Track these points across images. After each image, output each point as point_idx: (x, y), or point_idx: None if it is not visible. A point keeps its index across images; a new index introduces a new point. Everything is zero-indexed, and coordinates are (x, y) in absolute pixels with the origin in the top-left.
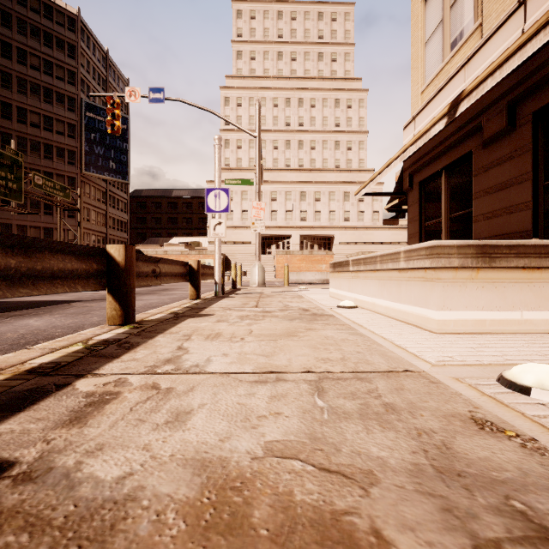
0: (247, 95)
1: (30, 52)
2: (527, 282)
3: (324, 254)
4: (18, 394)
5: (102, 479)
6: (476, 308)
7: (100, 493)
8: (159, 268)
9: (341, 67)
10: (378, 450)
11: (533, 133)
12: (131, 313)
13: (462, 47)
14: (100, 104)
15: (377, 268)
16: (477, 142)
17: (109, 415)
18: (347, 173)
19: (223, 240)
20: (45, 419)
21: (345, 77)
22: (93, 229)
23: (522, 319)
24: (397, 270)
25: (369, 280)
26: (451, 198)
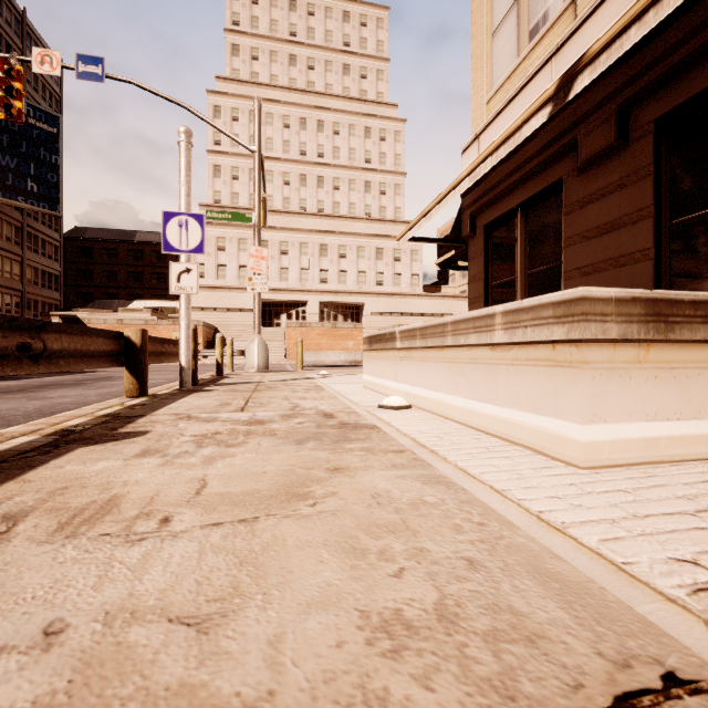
0: (247, 107)
1: None
2: None
3: (352, 327)
4: None
5: None
6: (645, 416)
7: None
8: (41, 342)
9: (373, 87)
10: None
11: (656, 150)
12: None
13: (547, 35)
14: None
15: (448, 344)
16: (570, 167)
17: None
18: (381, 224)
19: (212, 306)
20: None
21: (377, 100)
22: None
23: None
24: (488, 346)
25: (431, 364)
26: (530, 247)
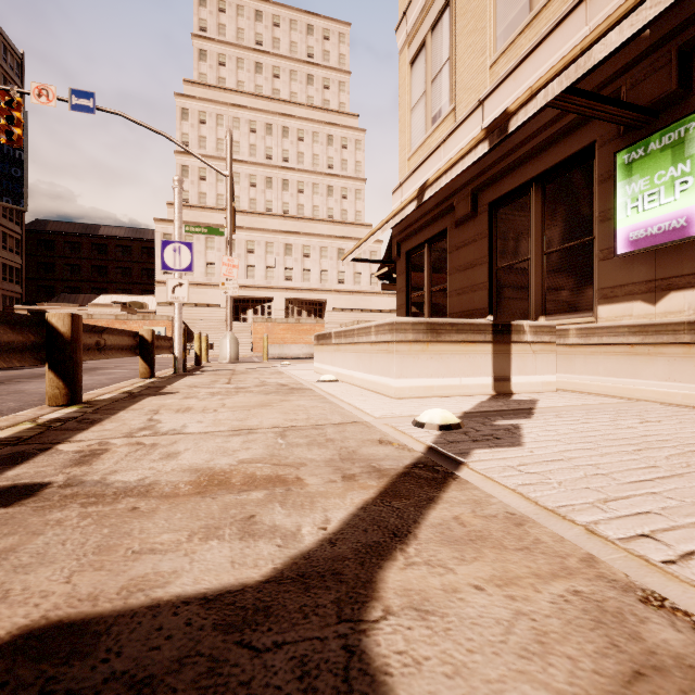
0: (214, 111)
1: None
2: (464, 354)
3: (314, 322)
4: (2, 456)
5: (127, 481)
6: (426, 376)
7: (130, 485)
8: (103, 340)
9: (335, 97)
10: (312, 456)
11: (489, 221)
12: (78, 392)
13: (441, 125)
14: None
15: (355, 342)
16: (451, 221)
17: (109, 459)
18: (342, 226)
19: None
20: (50, 466)
21: (339, 110)
22: None
23: (461, 384)
24: (370, 343)
25: (348, 353)
26: (432, 272)
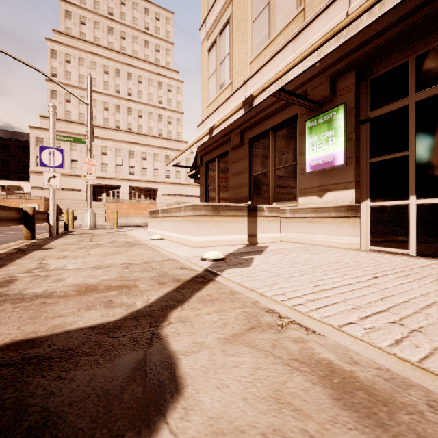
0: (77, 55)
1: None
2: (233, 222)
3: (149, 203)
4: None
5: (36, 292)
6: (212, 235)
7: (38, 294)
8: None
9: (164, 58)
10: (143, 276)
11: (249, 149)
12: None
13: (225, 91)
14: None
15: (173, 215)
16: (230, 147)
17: (19, 284)
18: (168, 141)
19: None
20: None
21: (166, 67)
22: None
23: (231, 239)
24: (181, 216)
25: (169, 222)
26: (220, 175)
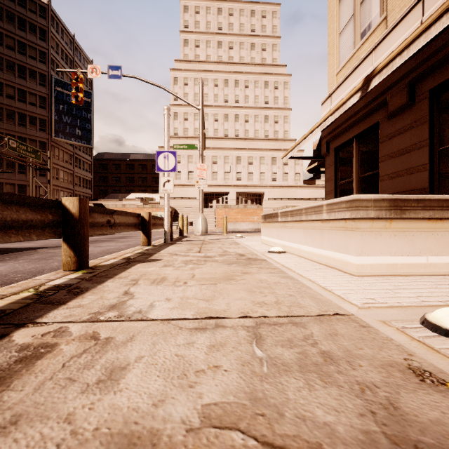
0: (192, 76)
1: (6, 34)
2: (431, 231)
3: (256, 208)
4: None
5: None
6: (389, 253)
7: None
8: (113, 219)
9: (270, 55)
10: (324, 413)
11: (430, 107)
12: (85, 259)
13: (370, 36)
14: (68, 80)
15: (303, 219)
16: (383, 115)
17: (38, 374)
18: (275, 142)
19: (172, 196)
20: None
21: (272, 64)
22: (61, 186)
23: (428, 263)
24: (320, 221)
25: (295, 230)
26: (361, 161)
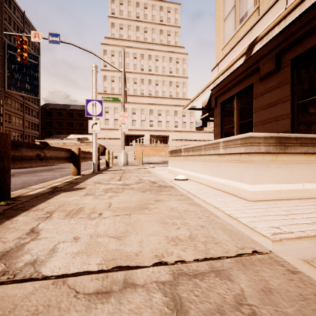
0: (118, 50)
1: None
2: (306, 163)
3: (163, 146)
4: None
5: None
6: (276, 182)
7: None
8: (43, 153)
9: (173, 39)
10: None
11: (291, 72)
12: (6, 191)
13: (247, 21)
14: None
15: (202, 154)
16: (256, 78)
17: None
18: (176, 100)
19: (102, 137)
20: None
21: (175, 45)
22: (13, 128)
23: (304, 189)
24: (217, 155)
25: (196, 162)
26: (240, 112)
